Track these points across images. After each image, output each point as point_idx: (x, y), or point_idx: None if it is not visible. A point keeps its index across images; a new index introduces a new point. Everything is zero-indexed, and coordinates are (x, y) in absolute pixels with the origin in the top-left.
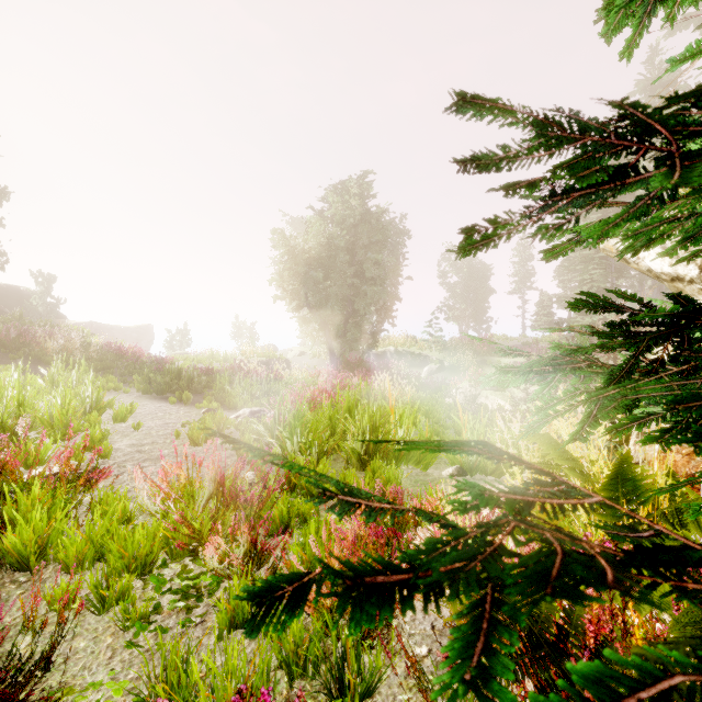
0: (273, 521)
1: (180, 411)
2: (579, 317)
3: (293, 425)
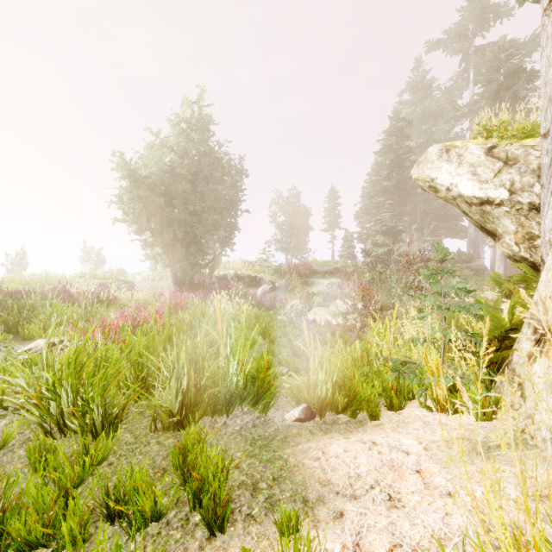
0: None
1: None
2: (375, 248)
3: (54, 377)
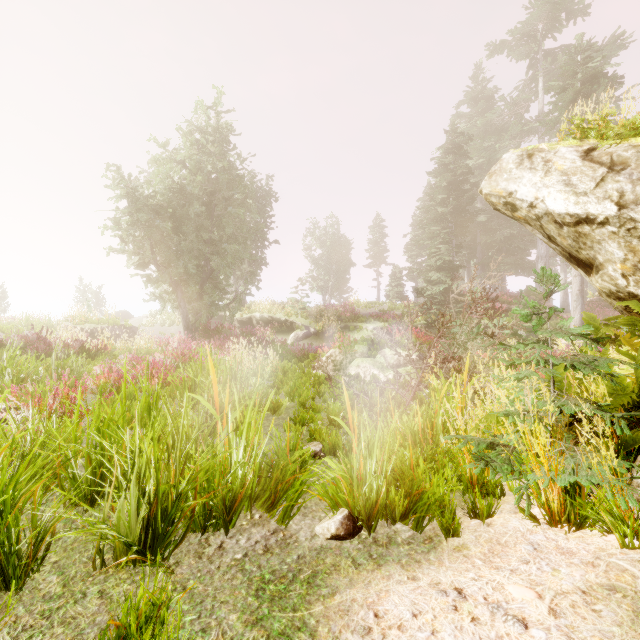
0: None
1: None
2: (429, 286)
3: None
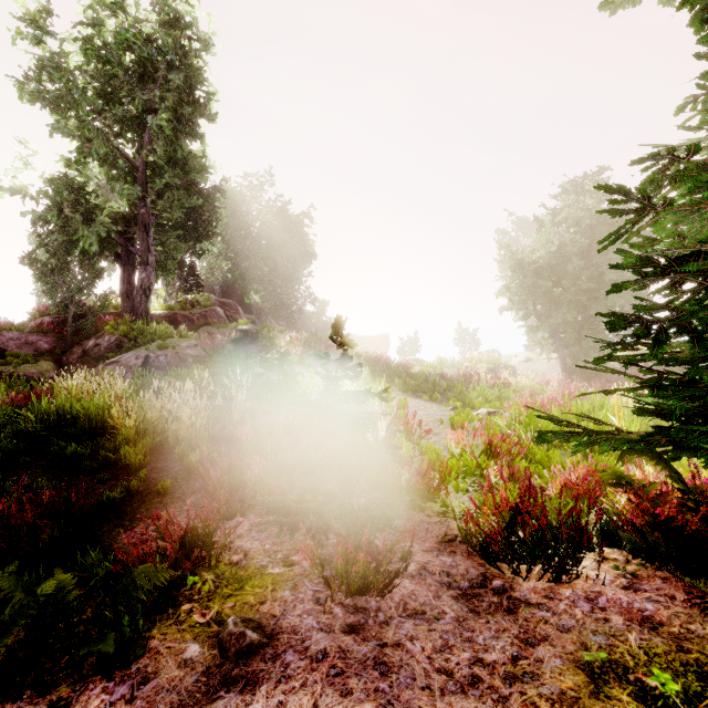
0: (519, 472)
1: (433, 407)
2: None
3: (527, 422)
